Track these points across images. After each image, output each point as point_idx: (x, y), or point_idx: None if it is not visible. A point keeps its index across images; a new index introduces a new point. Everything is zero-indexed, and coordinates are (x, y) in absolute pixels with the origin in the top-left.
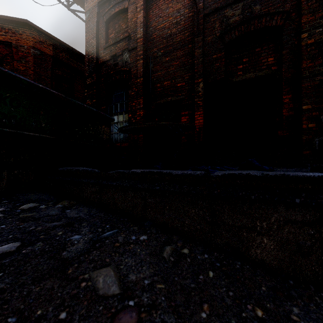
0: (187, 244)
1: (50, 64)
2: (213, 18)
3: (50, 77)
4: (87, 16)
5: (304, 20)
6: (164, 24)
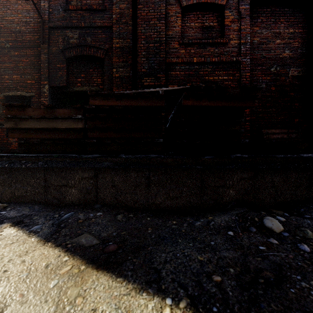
0: None
1: None
2: (57, 33)
3: None
4: None
5: (114, 60)
6: (12, 18)
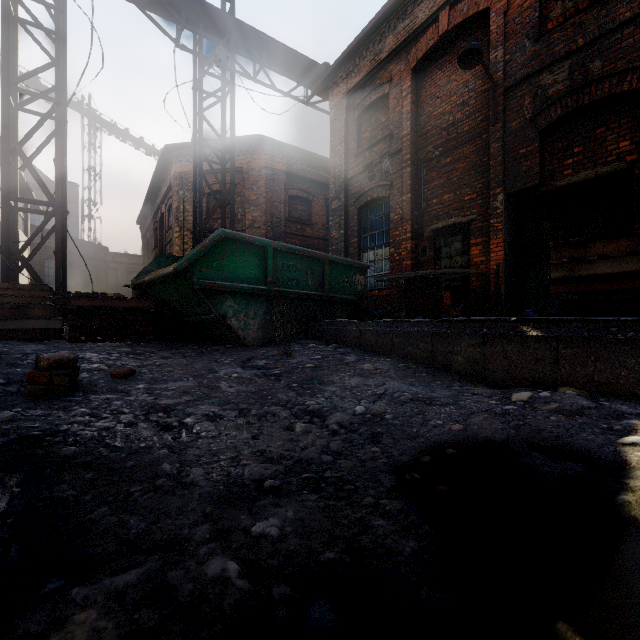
0: (416, 364)
1: (283, 183)
2: (520, 92)
3: (283, 202)
4: (332, 113)
5: None
6: (443, 108)
